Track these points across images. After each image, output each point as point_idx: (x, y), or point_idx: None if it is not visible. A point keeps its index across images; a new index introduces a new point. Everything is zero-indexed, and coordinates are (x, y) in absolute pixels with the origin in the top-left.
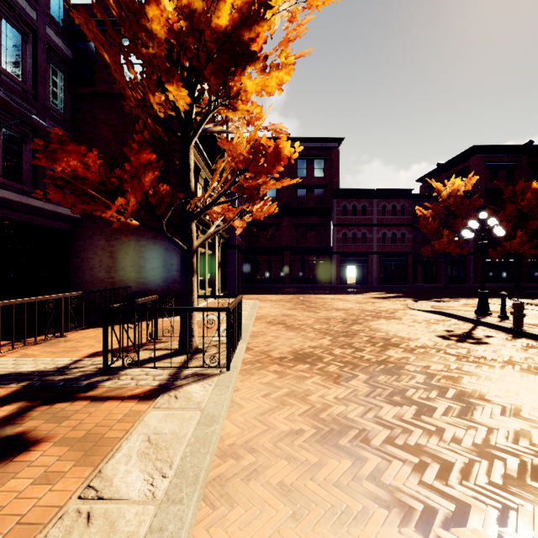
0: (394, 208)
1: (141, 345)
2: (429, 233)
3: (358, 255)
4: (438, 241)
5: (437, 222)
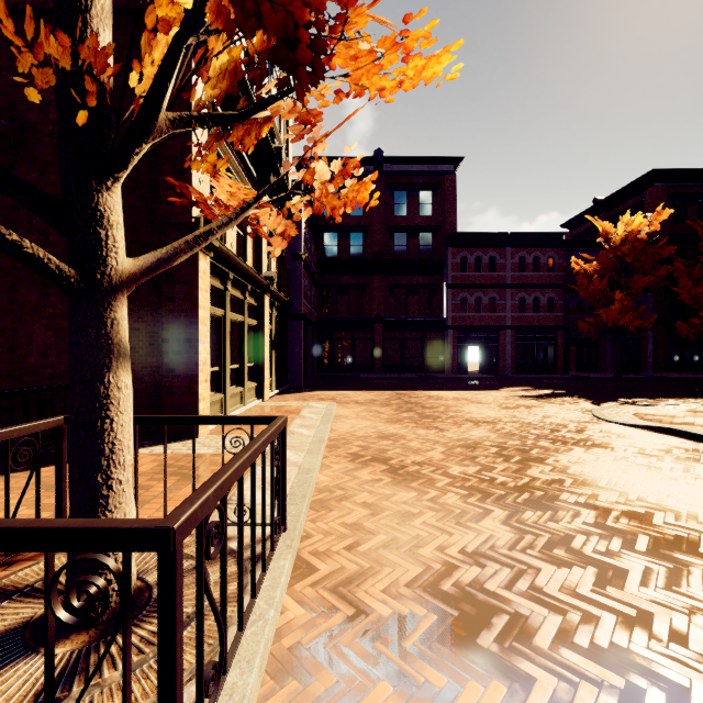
0: (537, 262)
1: None
2: (590, 297)
3: (484, 331)
4: (606, 309)
5: (606, 280)
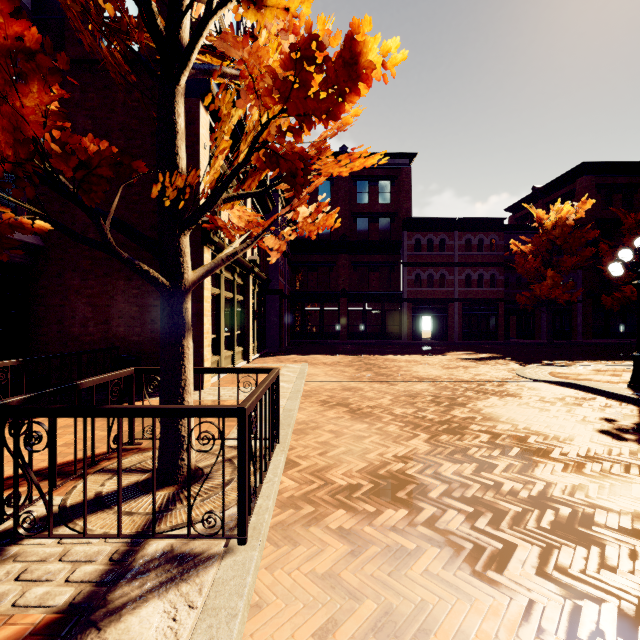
0: (481, 243)
1: (93, 462)
2: (527, 274)
3: (435, 303)
4: (539, 285)
5: (539, 260)
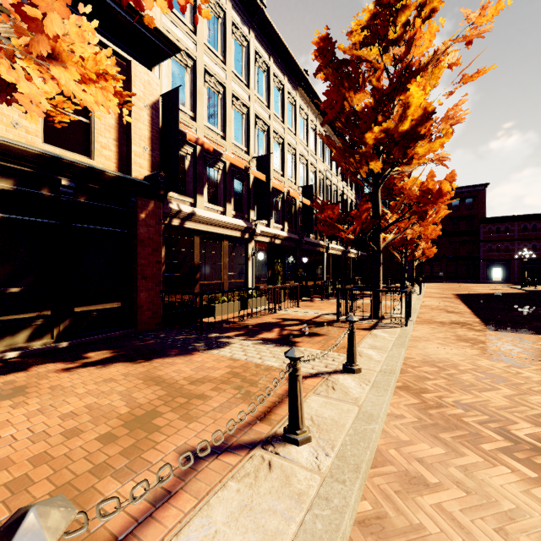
0: (535, 227)
1: None
2: None
3: (501, 261)
4: None
5: None
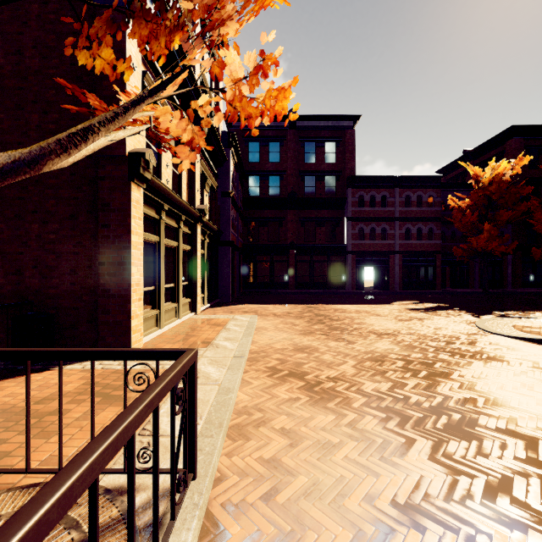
0: (420, 199)
1: None
2: (463, 228)
3: (377, 255)
4: (476, 238)
5: (476, 214)
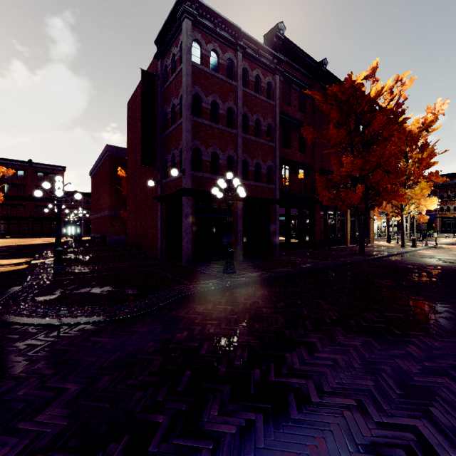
0: None
1: None
2: None
3: (74, 222)
4: None
5: None
